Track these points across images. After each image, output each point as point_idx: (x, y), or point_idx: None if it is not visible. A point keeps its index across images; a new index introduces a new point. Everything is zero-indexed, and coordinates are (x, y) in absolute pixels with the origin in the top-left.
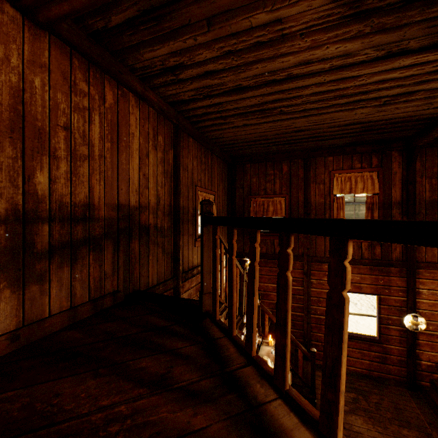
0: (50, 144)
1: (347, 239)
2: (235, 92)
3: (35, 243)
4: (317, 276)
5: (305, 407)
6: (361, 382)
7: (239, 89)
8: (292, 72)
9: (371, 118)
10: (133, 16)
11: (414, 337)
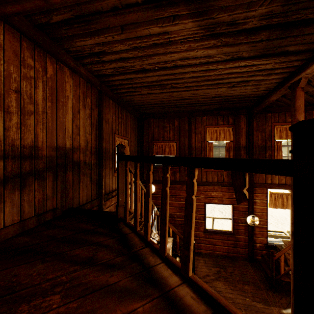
0: (5, 102)
1: (194, 167)
2: (141, 72)
3: None
4: (197, 194)
5: (175, 263)
6: (222, 260)
7: (144, 70)
8: (177, 63)
9: (227, 94)
10: (69, 17)
11: (252, 229)
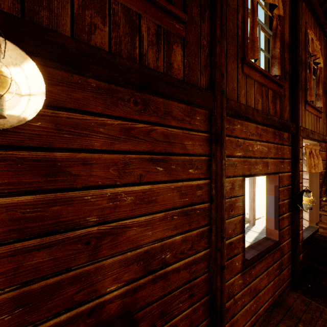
0: None
1: None
2: None
3: None
4: (229, 147)
5: None
6: (279, 326)
7: None
8: None
9: None
10: None
11: (299, 219)
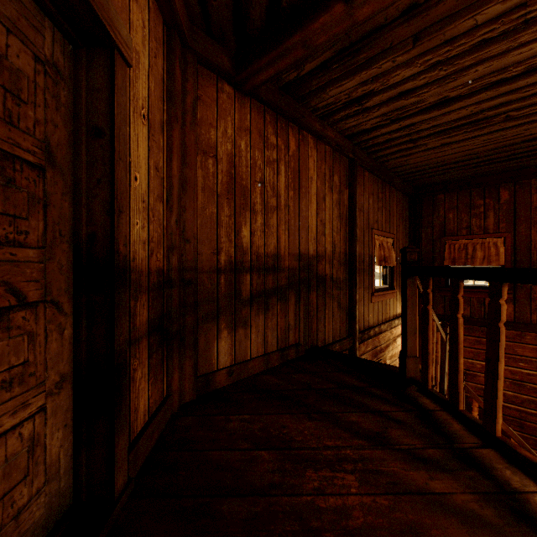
0: (251, 199)
1: None
2: (437, 106)
3: (242, 291)
4: None
5: None
6: None
7: (443, 102)
8: (535, 62)
9: None
10: (328, 58)
11: None
